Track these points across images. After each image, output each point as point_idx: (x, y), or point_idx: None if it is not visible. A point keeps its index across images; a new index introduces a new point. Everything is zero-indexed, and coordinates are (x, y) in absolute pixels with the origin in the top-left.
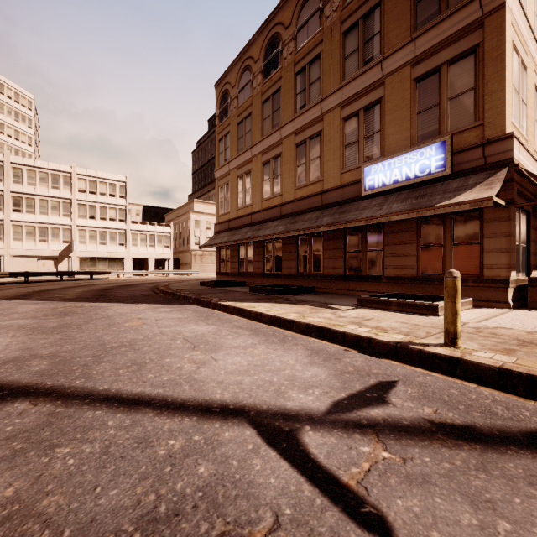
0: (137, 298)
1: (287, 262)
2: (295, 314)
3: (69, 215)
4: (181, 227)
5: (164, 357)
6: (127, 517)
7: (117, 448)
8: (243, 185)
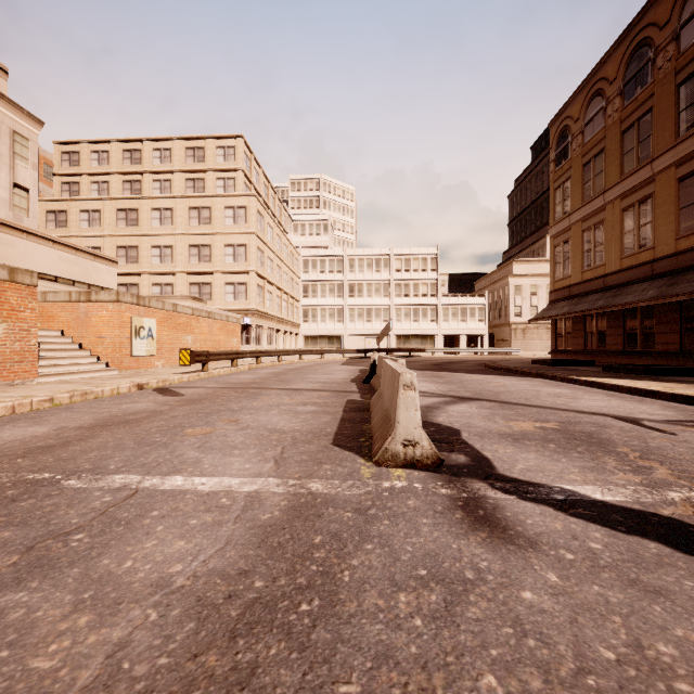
0: (476, 371)
1: (662, 335)
2: (661, 387)
3: (387, 295)
4: (496, 296)
5: (539, 398)
6: (560, 420)
7: (542, 413)
8: (591, 241)
